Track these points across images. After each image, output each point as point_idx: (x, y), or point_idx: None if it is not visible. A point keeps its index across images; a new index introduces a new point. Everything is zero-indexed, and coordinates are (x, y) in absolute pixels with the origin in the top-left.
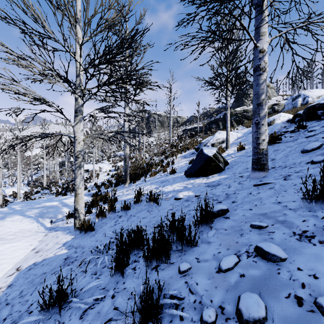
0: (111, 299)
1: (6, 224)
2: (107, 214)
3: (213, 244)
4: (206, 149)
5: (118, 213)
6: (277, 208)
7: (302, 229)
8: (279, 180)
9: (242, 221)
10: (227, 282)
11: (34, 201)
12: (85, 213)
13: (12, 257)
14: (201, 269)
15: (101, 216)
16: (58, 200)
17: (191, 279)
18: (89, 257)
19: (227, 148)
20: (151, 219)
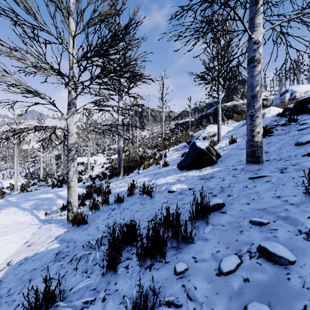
0: (101, 303)
1: (0, 216)
2: (100, 207)
3: (211, 242)
4: (198, 142)
5: (112, 206)
6: (277, 203)
7: (309, 227)
8: (275, 173)
9: (240, 217)
10: (230, 287)
11: (29, 193)
12: (79, 205)
13: (4, 251)
14: (199, 270)
15: (94, 209)
16: (54, 192)
17: (188, 282)
18: (80, 253)
19: (219, 141)
20: (144, 213)
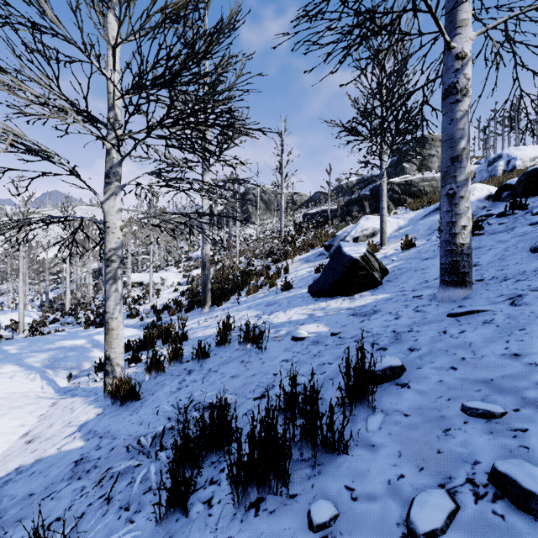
0: None
1: None
2: (166, 367)
3: (384, 452)
4: (347, 246)
5: (187, 365)
6: (515, 369)
7: None
8: (500, 305)
9: (440, 397)
10: None
11: (43, 337)
12: (128, 362)
13: None
14: (362, 523)
15: (155, 369)
16: (87, 336)
17: None
18: (119, 465)
19: (382, 245)
20: (247, 381)
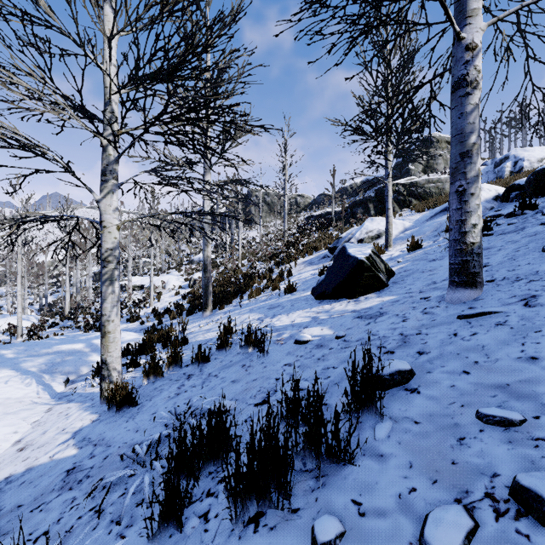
0: None
1: None
2: (164, 371)
3: (393, 463)
4: (352, 247)
5: (187, 369)
6: (533, 373)
7: None
8: (513, 306)
9: (452, 403)
10: None
11: (41, 341)
12: (127, 366)
13: None
14: (371, 542)
15: (154, 374)
16: (85, 340)
17: None
18: (112, 475)
19: (388, 247)
20: (248, 386)
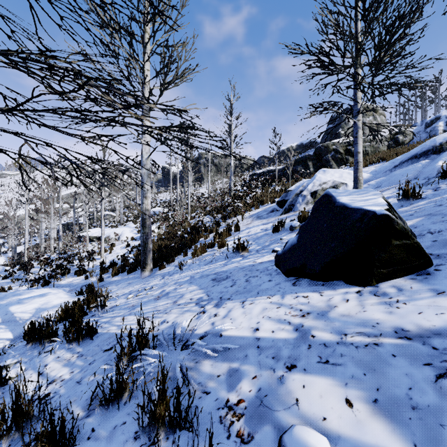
0: None
1: None
2: None
3: None
4: (344, 195)
5: None
6: None
7: None
8: None
9: None
10: None
11: None
12: None
13: None
14: None
15: None
16: (3, 305)
17: None
18: None
19: None
20: None
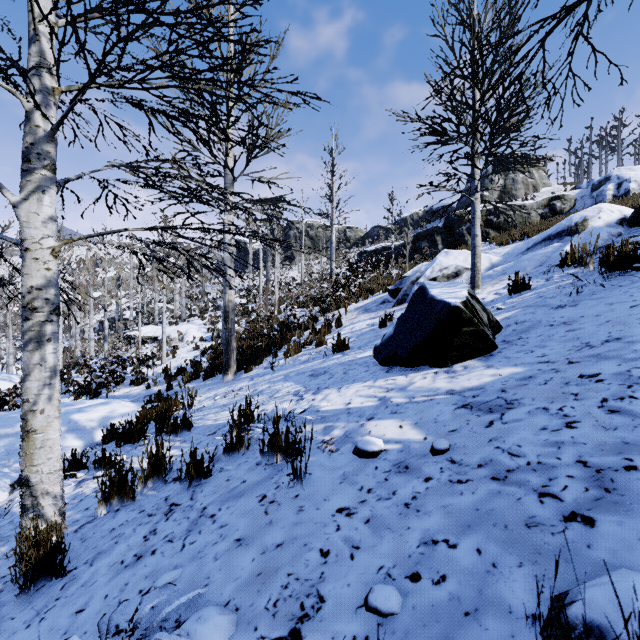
0: None
1: None
2: (137, 490)
3: None
4: (436, 287)
5: (172, 490)
6: None
7: None
8: None
9: None
10: None
11: (4, 415)
12: (94, 468)
13: None
14: None
15: (119, 496)
16: (62, 414)
17: None
18: None
19: (475, 288)
20: (264, 564)
